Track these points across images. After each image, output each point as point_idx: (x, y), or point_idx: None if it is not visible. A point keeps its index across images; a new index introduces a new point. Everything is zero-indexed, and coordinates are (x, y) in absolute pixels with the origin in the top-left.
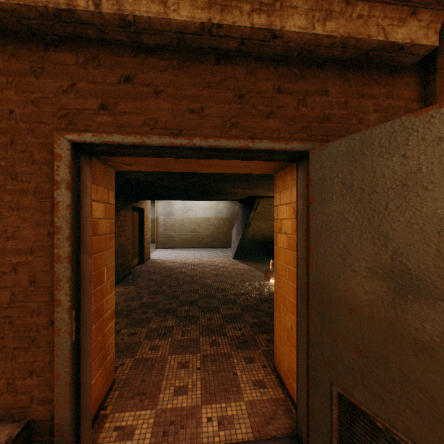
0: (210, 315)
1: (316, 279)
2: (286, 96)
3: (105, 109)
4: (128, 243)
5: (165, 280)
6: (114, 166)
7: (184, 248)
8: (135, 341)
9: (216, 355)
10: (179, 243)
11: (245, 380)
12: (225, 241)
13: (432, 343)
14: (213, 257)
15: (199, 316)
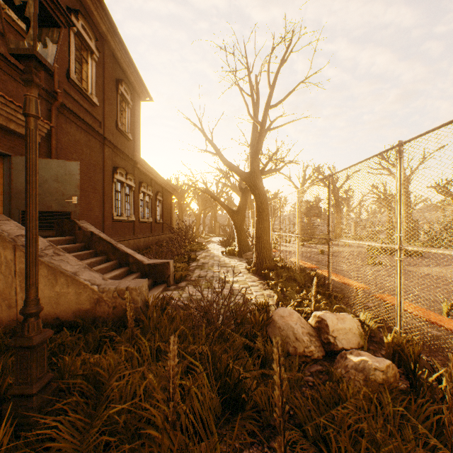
0: None
1: (15, 187)
2: (5, 139)
3: None
4: None
5: None
6: None
7: None
8: None
9: None
10: None
11: None
12: None
13: (42, 193)
14: None
15: None
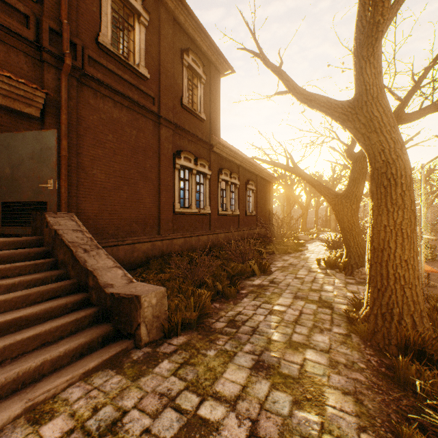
0: None
1: None
2: None
3: None
4: None
5: None
6: None
7: None
8: None
9: None
10: None
11: None
12: None
13: (19, 178)
14: None
15: None
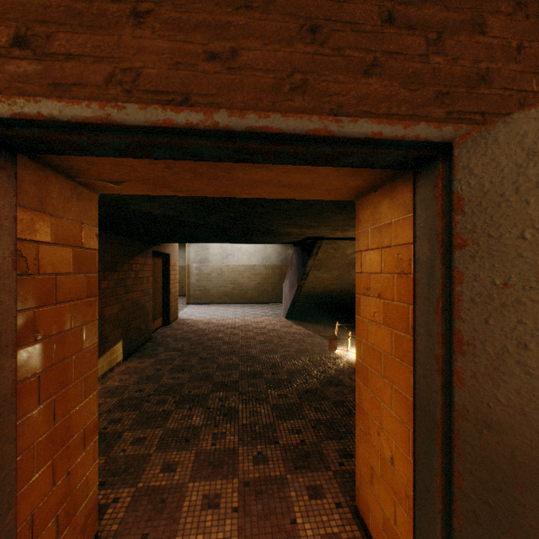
0: (255, 406)
1: (474, 407)
2: (404, 32)
3: (24, 47)
4: (147, 299)
5: (195, 350)
6: (93, 186)
7: (222, 304)
8: (142, 454)
9: (262, 482)
10: (216, 298)
11: (310, 535)
12: (275, 295)
13: None
14: (259, 315)
15: (239, 407)
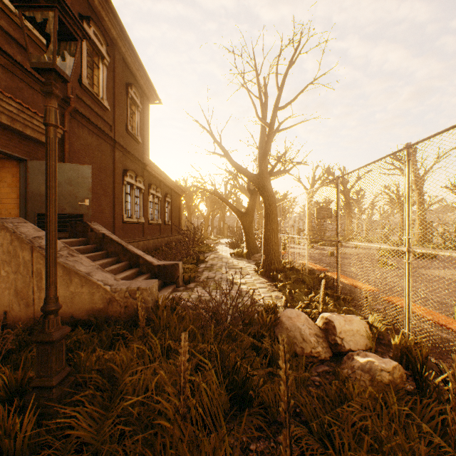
0: None
1: (31, 191)
2: (22, 144)
3: None
4: None
5: None
6: None
7: None
8: None
9: None
10: None
11: None
12: None
13: None
14: None
15: None
